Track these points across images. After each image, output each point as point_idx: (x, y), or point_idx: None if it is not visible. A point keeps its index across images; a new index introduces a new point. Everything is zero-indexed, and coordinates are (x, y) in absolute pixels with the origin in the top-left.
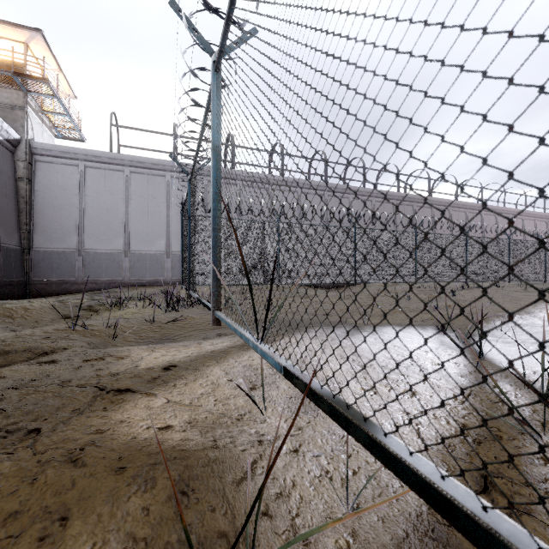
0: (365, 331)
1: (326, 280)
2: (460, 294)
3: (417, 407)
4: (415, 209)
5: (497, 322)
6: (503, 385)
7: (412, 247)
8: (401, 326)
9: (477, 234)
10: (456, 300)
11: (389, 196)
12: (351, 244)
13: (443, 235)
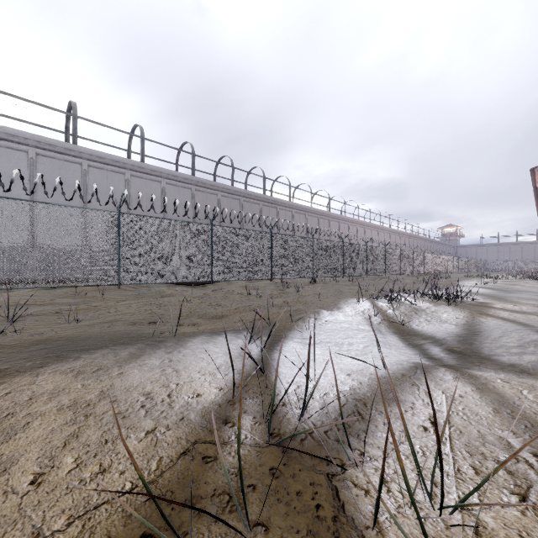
0: (166, 347)
1: (180, 279)
2: (305, 289)
3: (77, 510)
4: (279, 212)
5: (311, 320)
6: (245, 422)
7: (267, 246)
8: (215, 334)
9: (326, 237)
10: (299, 296)
11: (255, 197)
12: (208, 241)
13: (295, 236)
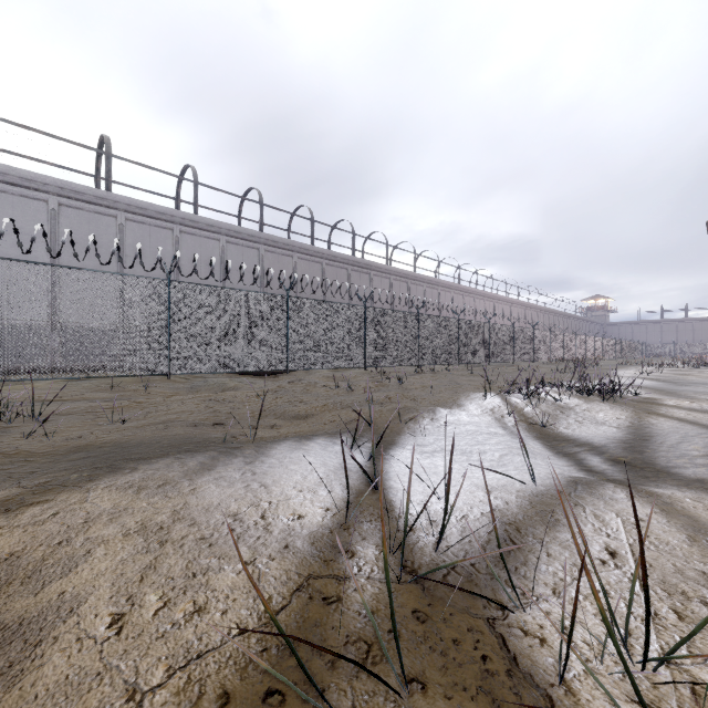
0: (244, 455)
1: (247, 367)
2: (410, 381)
3: (176, 660)
4: (372, 279)
5: (426, 421)
6: (366, 551)
7: (360, 324)
8: (304, 439)
9: (434, 311)
10: (403, 389)
11: (342, 259)
12: (283, 317)
13: (395, 311)
